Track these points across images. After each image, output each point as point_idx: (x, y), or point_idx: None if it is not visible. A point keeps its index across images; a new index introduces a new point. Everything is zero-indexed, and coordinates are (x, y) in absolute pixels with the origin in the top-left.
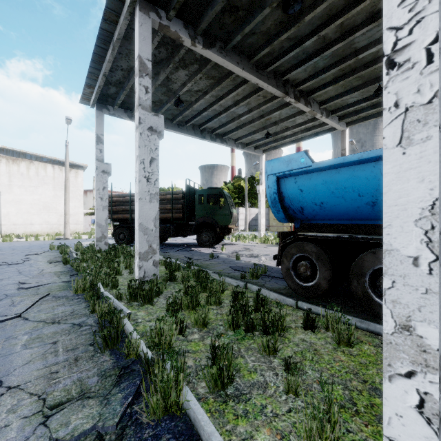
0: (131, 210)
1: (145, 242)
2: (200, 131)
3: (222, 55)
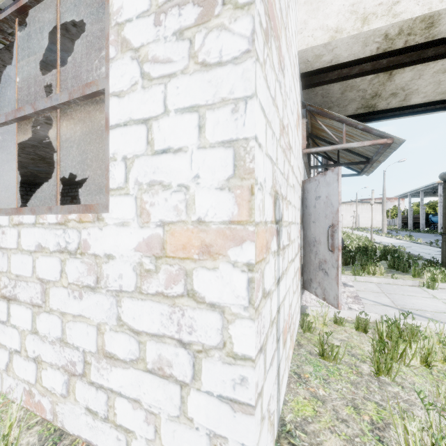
0: (407, 220)
1: (410, 226)
2: (433, 195)
3: (426, 194)
